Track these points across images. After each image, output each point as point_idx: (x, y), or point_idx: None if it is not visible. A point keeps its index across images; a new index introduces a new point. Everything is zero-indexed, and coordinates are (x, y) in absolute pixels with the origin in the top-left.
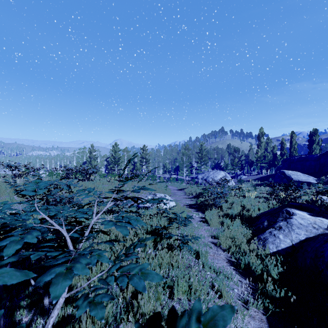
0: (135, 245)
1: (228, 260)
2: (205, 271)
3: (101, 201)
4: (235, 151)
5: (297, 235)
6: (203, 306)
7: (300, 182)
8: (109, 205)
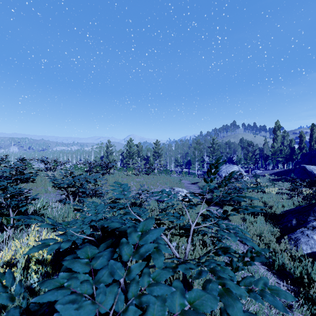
0: (252, 258)
1: None
2: None
3: None
4: (248, 146)
5: None
6: (250, 308)
7: None
8: (202, 211)
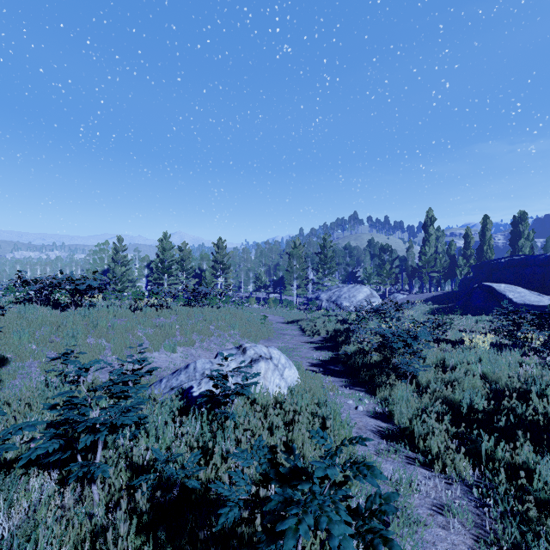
0: None
1: None
2: None
3: None
4: (384, 251)
5: None
6: None
7: (529, 306)
8: None
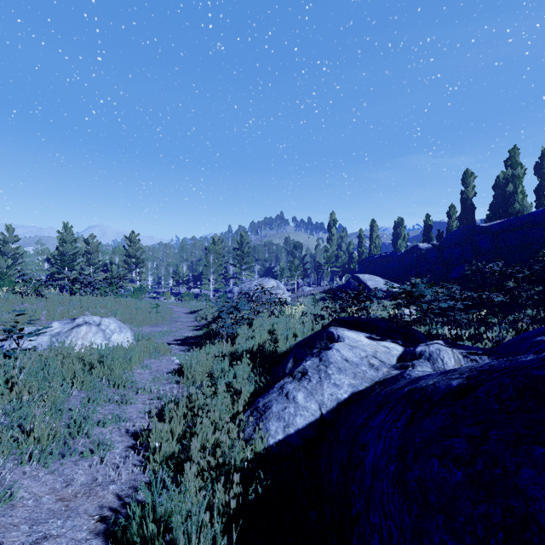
0: None
1: (120, 503)
2: None
3: None
4: (296, 249)
5: (334, 389)
6: None
7: (378, 291)
8: None
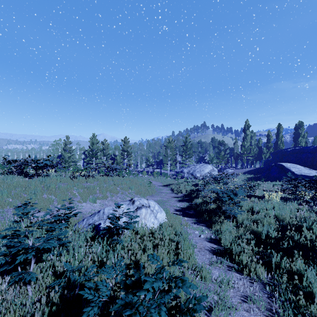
0: None
1: None
2: None
3: None
4: (220, 144)
5: None
6: None
7: (304, 176)
8: None
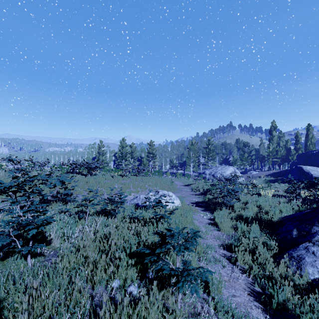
0: None
1: (250, 289)
2: (218, 318)
3: (91, 200)
4: (244, 146)
5: None
6: None
7: None
8: None
